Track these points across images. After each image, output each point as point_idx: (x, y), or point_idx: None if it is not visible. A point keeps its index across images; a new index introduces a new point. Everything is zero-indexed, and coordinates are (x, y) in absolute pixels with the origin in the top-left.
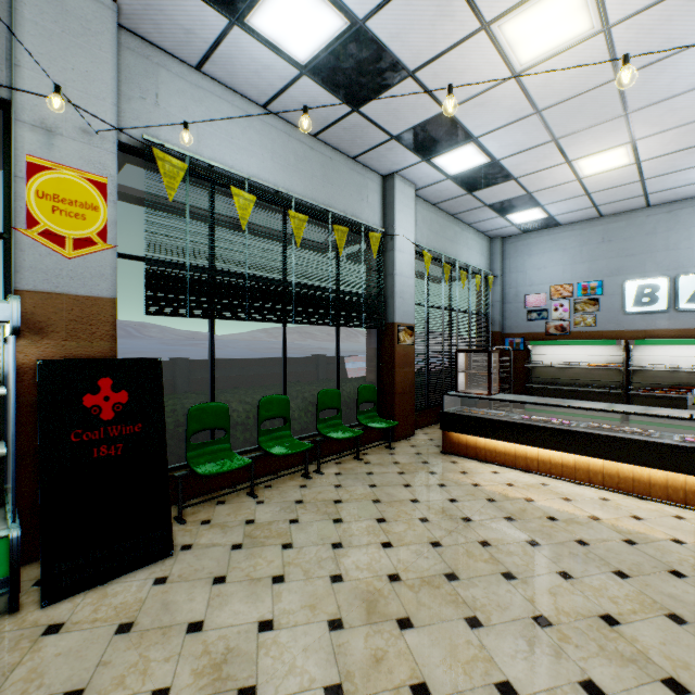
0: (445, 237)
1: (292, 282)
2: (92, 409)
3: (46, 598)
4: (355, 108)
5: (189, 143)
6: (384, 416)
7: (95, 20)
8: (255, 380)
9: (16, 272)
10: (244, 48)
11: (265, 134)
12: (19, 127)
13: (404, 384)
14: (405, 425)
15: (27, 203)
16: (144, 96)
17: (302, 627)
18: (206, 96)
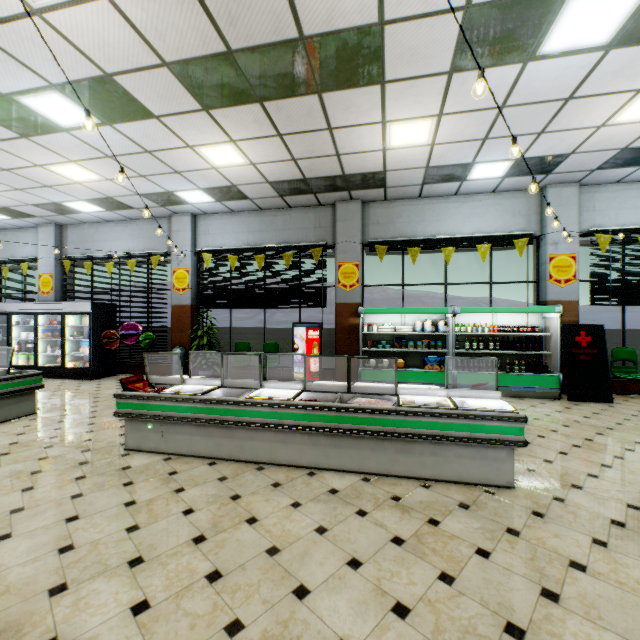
0: None
1: None
2: (578, 342)
3: (568, 399)
4: None
5: (609, 221)
6: None
7: (570, 194)
8: None
9: (546, 295)
10: None
11: None
12: (546, 246)
13: None
14: None
15: (549, 271)
16: (587, 210)
17: None
18: (619, 193)
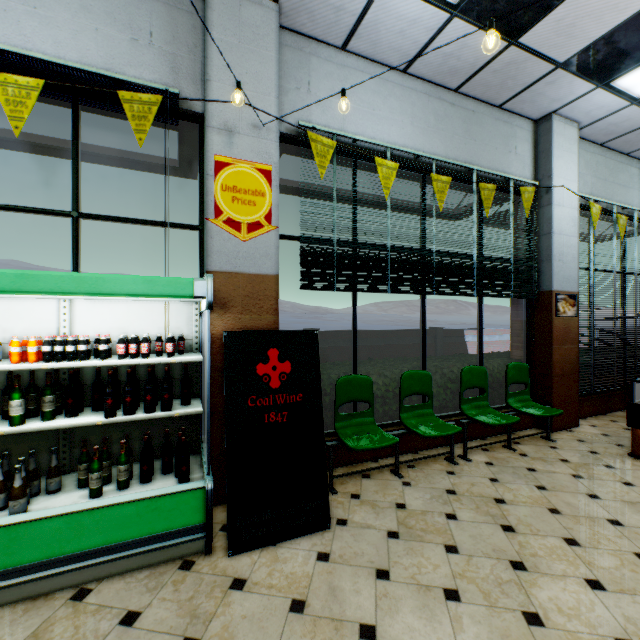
0: (616, 182)
1: (433, 251)
2: (263, 378)
3: (230, 548)
4: (513, 40)
5: (335, 123)
6: (536, 400)
7: (262, 24)
8: (375, 351)
9: (208, 256)
10: (391, 7)
11: (404, 99)
12: (209, 133)
13: (563, 364)
14: (565, 413)
15: (215, 196)
16: (299, 86)
17: None
18: (350, 73)
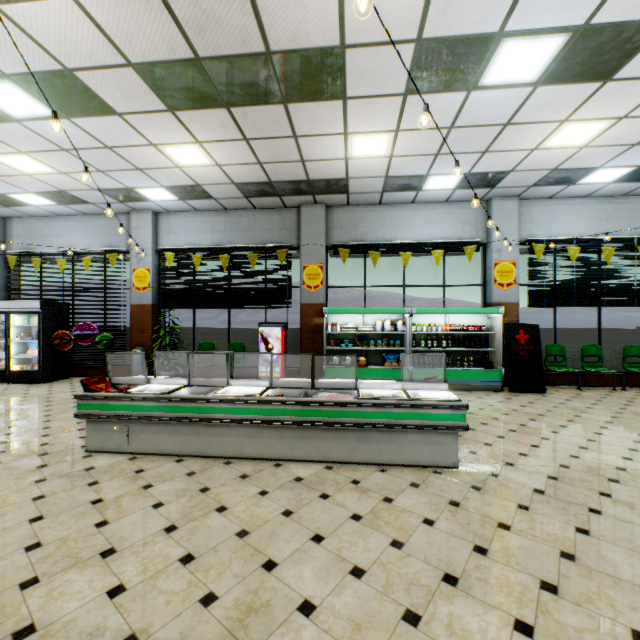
0: None
1: (603, 284)
2: (517, 340)
3: (509, 391)
4: None
5: (544, 232)
6: None
7: (512, 207)
8: None
9: (491, 297)
10: (574, 188)
11: (585, 210)
12: (492, 253)
13: None
14: None
15: (494, 276)
16: (526, 221)
17: (603, 410)
18: (552, 207)
